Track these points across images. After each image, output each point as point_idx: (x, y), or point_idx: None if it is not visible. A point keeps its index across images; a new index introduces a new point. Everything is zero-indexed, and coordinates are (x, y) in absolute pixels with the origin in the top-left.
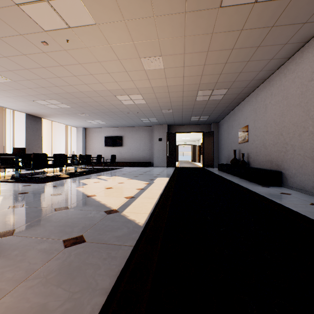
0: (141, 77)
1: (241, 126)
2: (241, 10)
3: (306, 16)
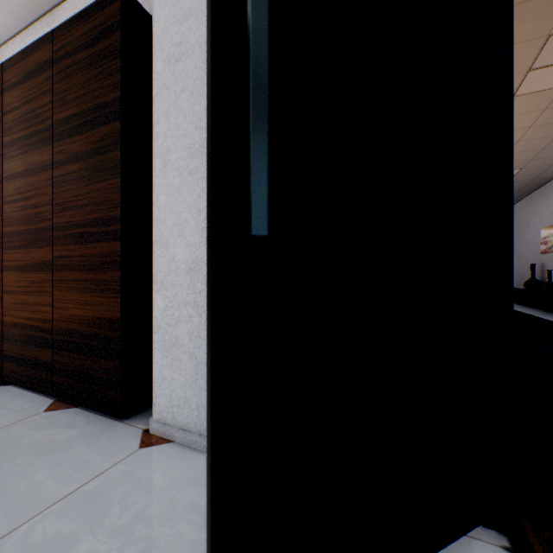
0: None
1: (545, 224)
2: (543, 94)
3: None
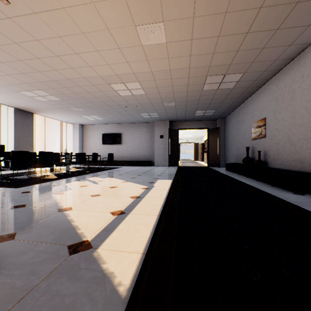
0: (138, 57)
1: (255, 119)
2: None
3: None
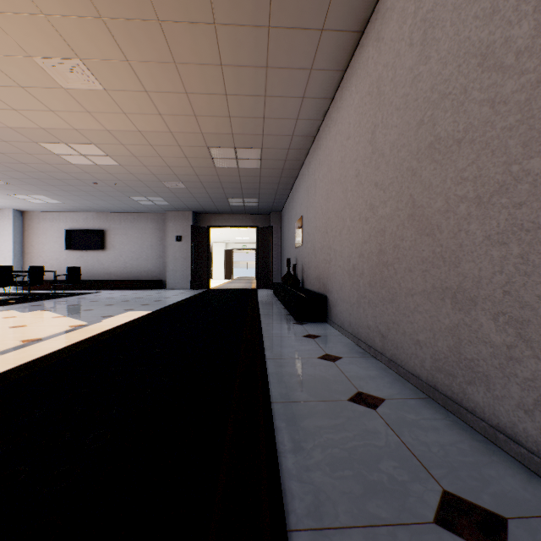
0: (68, 104)
1: (297, 217)
2: None
3: (317, 15)
